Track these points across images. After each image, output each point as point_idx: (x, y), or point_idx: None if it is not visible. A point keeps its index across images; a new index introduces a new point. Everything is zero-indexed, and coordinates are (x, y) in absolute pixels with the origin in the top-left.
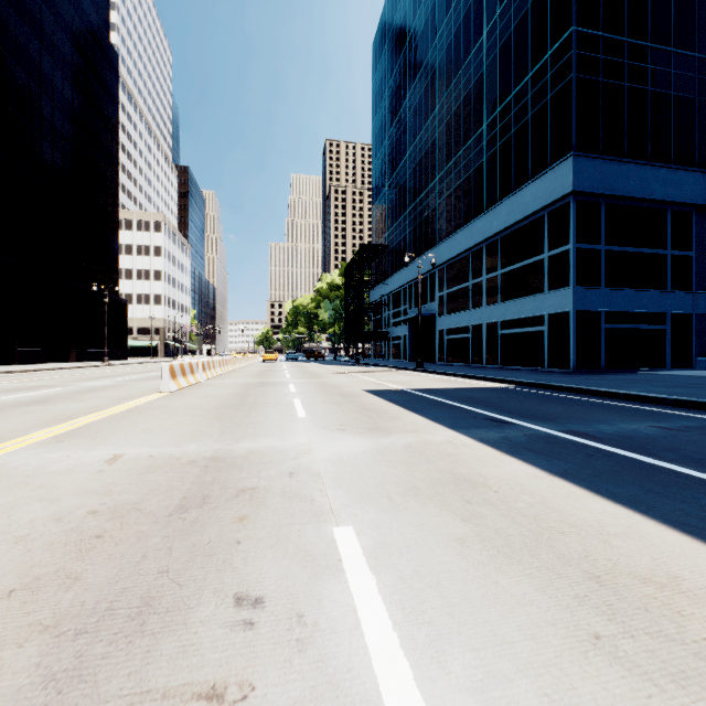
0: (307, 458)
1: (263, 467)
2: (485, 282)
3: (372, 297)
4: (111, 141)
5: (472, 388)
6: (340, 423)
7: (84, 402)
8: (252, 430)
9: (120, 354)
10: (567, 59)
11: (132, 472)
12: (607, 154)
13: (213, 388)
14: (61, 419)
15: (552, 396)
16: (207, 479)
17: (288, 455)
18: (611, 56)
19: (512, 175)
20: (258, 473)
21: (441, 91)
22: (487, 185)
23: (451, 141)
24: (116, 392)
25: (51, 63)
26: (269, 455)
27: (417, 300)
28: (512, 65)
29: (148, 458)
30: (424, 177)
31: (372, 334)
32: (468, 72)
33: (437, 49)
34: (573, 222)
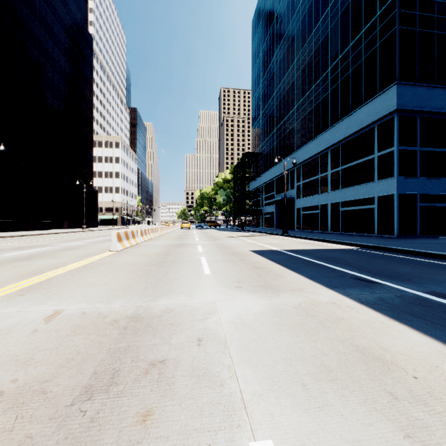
0: (213, 319)
1: (174, 330)
2: (330, 175)
3: (251, 187)
4: (89, 92)
5: (328, 250)
6: (237, 280)
7: (57, 258)
8: (168, 286)
9: (94, 224)
10: (392, 16)
11: (60, 333)
12: (421, 82)
13: (146, 248)
14: (34, 273)
15: (393, 257)
16: (123, 345)
17: (197, 315)
18: (425, 12)
19: (350, 101)
20: (169, 339)
21: (298, 48)
22: (331, 109)
23: (305, 81)
24: (82, 250)
25: (52, 44)
26: (181, 314)
27: (281, 188)
28: (350, 25)
29: (80, 315)
30: (286, 106)
31: (251, 211)
32: (317, 33)
33: (295, 20)
34: (396, 131)
